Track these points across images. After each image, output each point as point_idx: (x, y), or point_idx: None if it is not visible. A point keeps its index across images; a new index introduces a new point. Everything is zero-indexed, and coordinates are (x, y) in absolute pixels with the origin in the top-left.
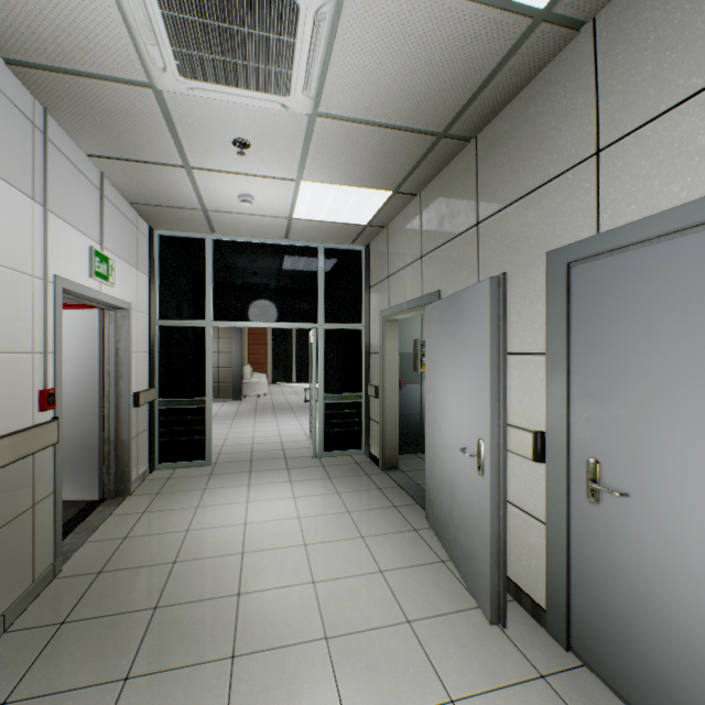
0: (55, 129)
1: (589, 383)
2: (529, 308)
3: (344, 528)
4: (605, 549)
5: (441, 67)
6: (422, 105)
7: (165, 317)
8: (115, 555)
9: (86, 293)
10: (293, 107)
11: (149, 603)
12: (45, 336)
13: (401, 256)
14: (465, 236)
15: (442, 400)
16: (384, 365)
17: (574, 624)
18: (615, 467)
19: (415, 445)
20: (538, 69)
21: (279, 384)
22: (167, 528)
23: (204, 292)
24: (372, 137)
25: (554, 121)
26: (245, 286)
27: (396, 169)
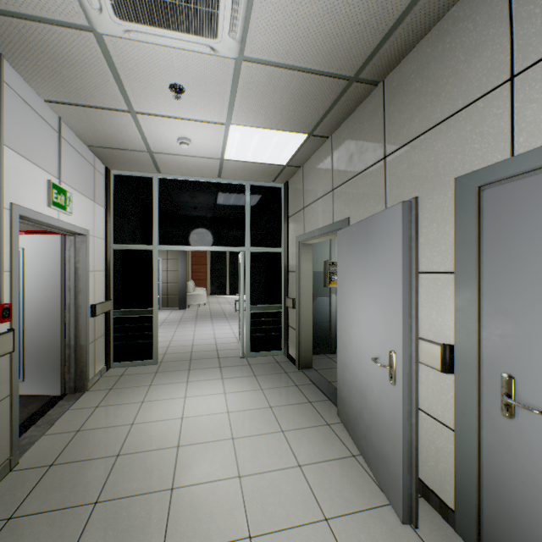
0: (12, 74)
1: (503, 301)
2: (436, 231)
3: (266, 422)
4: (521, 463)
5: (356, 7)
6: (337, 48)
7: (119, 242)
8: (67, 448)
9: (44, 220)
10: (221, 50)
11: (90, 497)
12: (1, 257)
13: (314, 190)
14: (373, 169)
15: (352, 313)
16: (300, 281)
17: (486, 530)
18: (533, 384)
19: (325, 347)
20: (446, 9)
21: (216, 296)
22: (115, 421)
23: (151, 221)
24: (292, 81)
25: (463, 55)
26: (185, 217)
27: (311, 112)
